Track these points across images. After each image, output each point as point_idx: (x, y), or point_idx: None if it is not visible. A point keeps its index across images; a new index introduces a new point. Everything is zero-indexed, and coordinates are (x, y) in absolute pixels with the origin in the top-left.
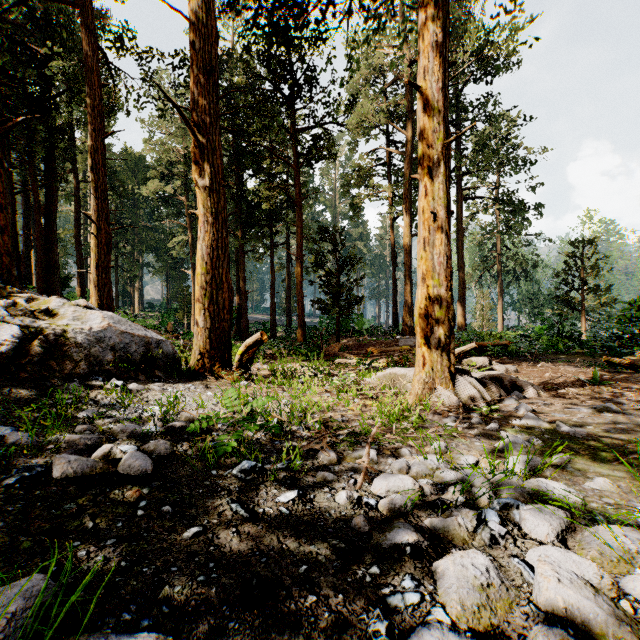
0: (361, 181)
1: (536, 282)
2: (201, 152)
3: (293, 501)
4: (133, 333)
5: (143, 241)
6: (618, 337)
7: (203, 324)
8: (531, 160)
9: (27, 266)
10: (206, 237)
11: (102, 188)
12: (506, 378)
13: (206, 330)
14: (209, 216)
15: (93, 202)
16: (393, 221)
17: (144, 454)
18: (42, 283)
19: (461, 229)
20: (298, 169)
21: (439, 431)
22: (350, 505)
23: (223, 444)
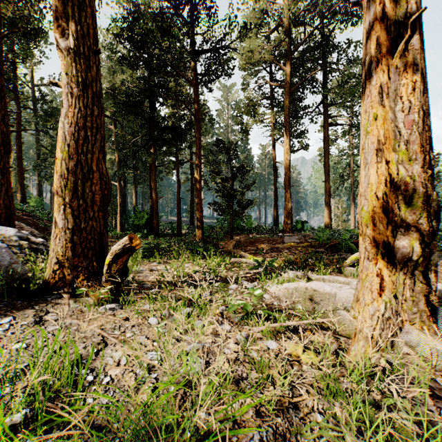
0: (249, 110)
1: None
2: (64, 6)
3: None
4: None
5: None
6: None
7: (62, 224)
8: None
9: None
10: (69, 113)
11: None
12: None
13: (66, 231)
14: (74, 86)
15: None
16: (274, 142)
17: None
18: None
19: (327, 149)
20: (197, 86)
21: None
22: None
23: None
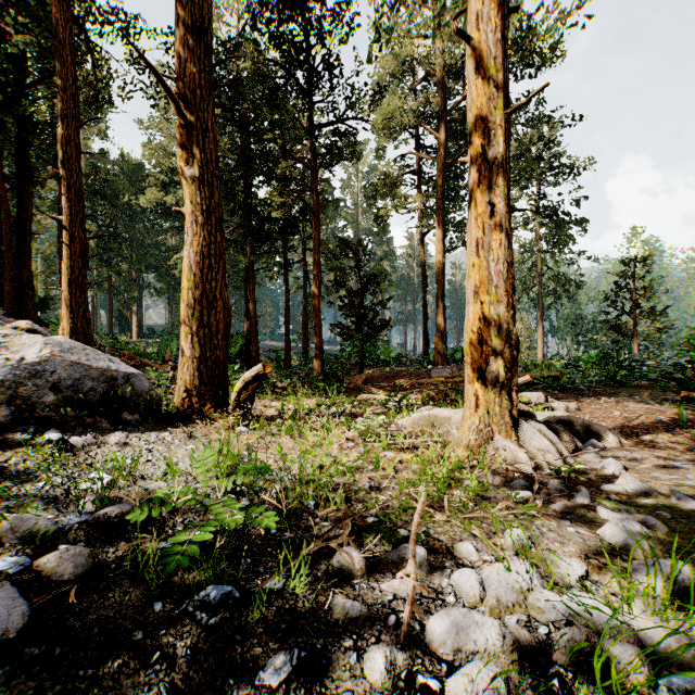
0: (387, 190)
1: (579, 306)
2: (188, 133)
3: (287, 681)
4: (89, 365)
5: (142, 259)
6: (682, 367)
7: (190, 353)
8: (578, 168)
9: (1, 285)
10: (194, 241)
11: (75, 187)
12: (578, 421)
13: (194, 360)
14: (198, 215)
15: (64, 204)
16: (423, 236)
17: (15, 592)
18: (12, 304)
19: None
20: (315, 171)
21: (508, 505)
22: (393, 691)
23: (176, 555)
